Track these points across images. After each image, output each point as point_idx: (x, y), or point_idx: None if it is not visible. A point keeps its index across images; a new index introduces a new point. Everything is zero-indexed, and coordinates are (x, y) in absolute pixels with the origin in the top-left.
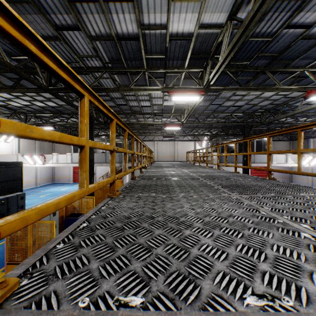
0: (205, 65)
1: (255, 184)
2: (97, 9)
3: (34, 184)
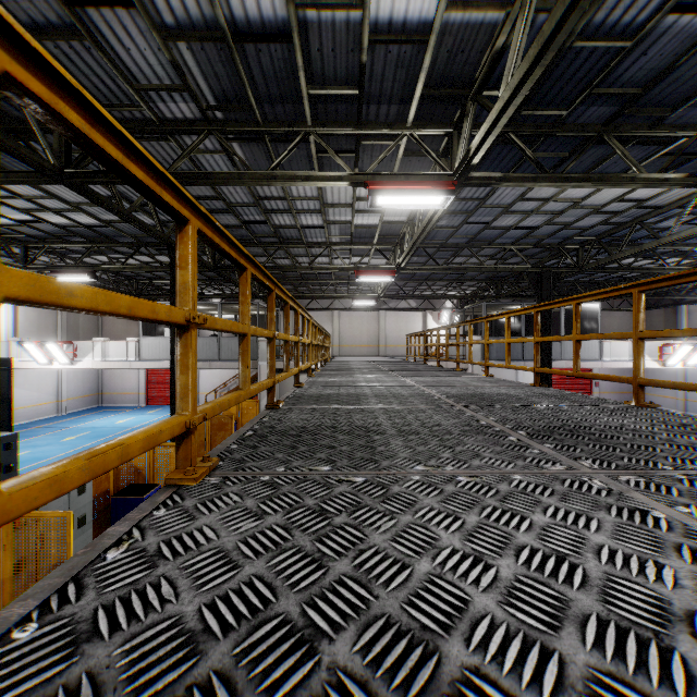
0: (459, 117)
1: (616, 424)
2: None
3: (53, 409)
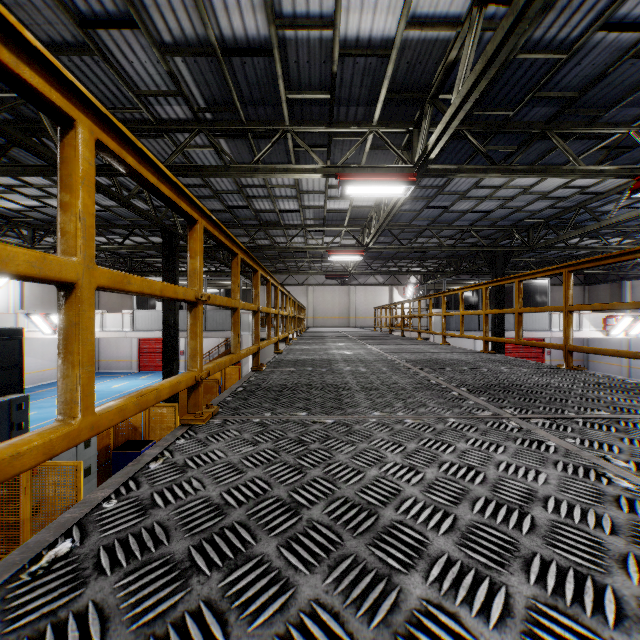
0: (418, 117)
1: (543, 383)
2: None
3: (55, 375)
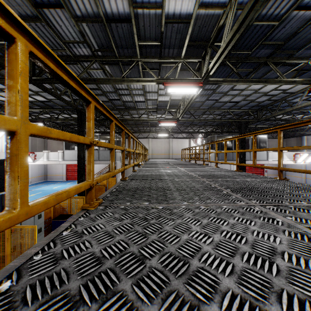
0: (204, 54)
1: (269, 186)
2: None
3: None
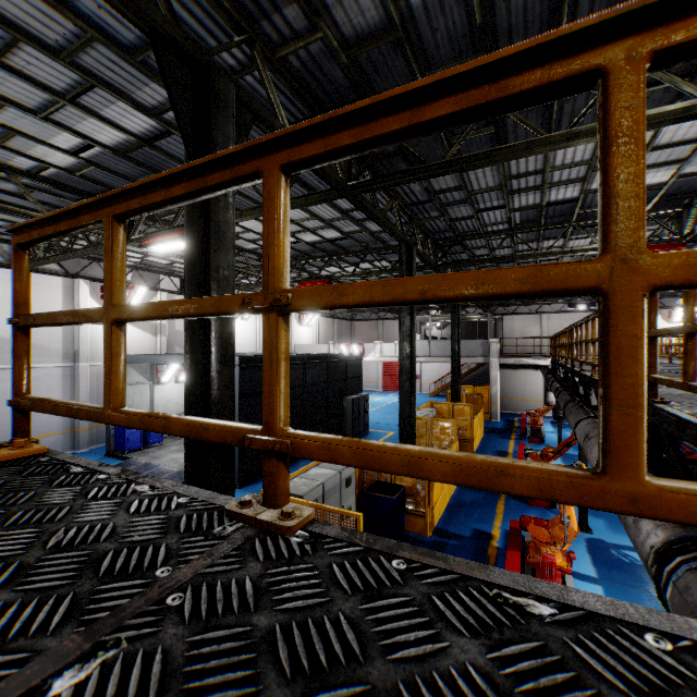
0: (685, 204)
1: None
2: (535, 192)
3: None
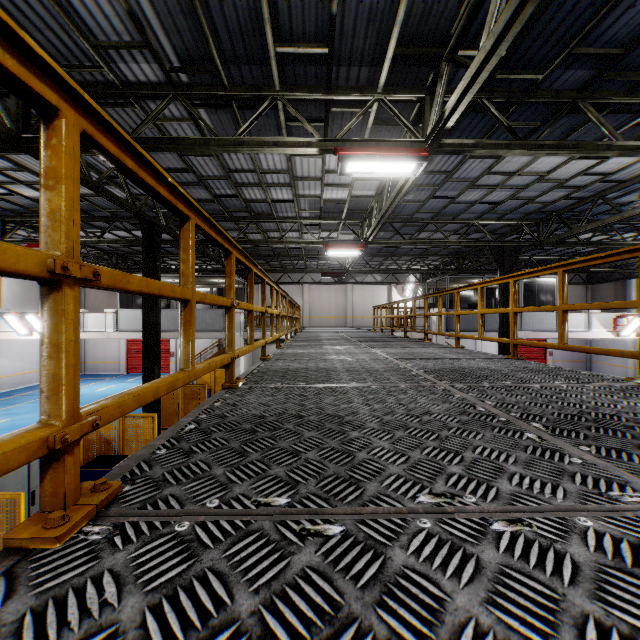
0: (432, 81)
1: None
2: None
3: (37, 378)
